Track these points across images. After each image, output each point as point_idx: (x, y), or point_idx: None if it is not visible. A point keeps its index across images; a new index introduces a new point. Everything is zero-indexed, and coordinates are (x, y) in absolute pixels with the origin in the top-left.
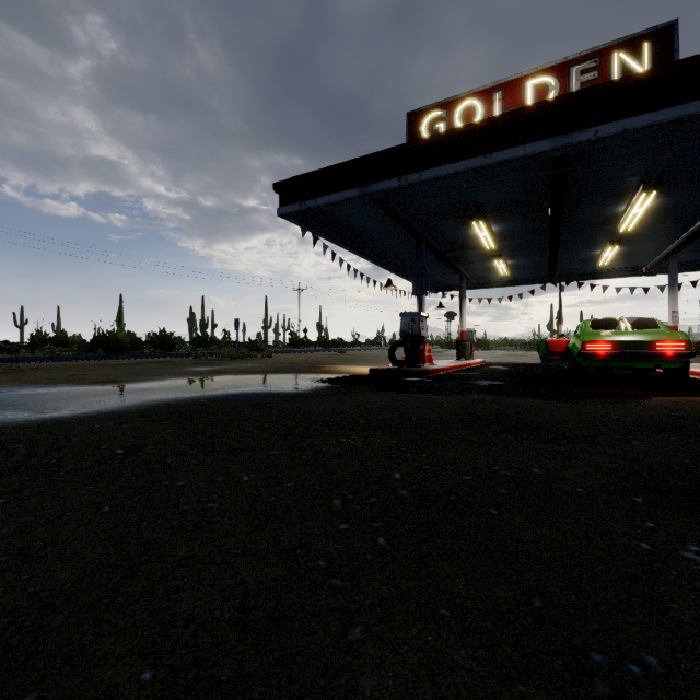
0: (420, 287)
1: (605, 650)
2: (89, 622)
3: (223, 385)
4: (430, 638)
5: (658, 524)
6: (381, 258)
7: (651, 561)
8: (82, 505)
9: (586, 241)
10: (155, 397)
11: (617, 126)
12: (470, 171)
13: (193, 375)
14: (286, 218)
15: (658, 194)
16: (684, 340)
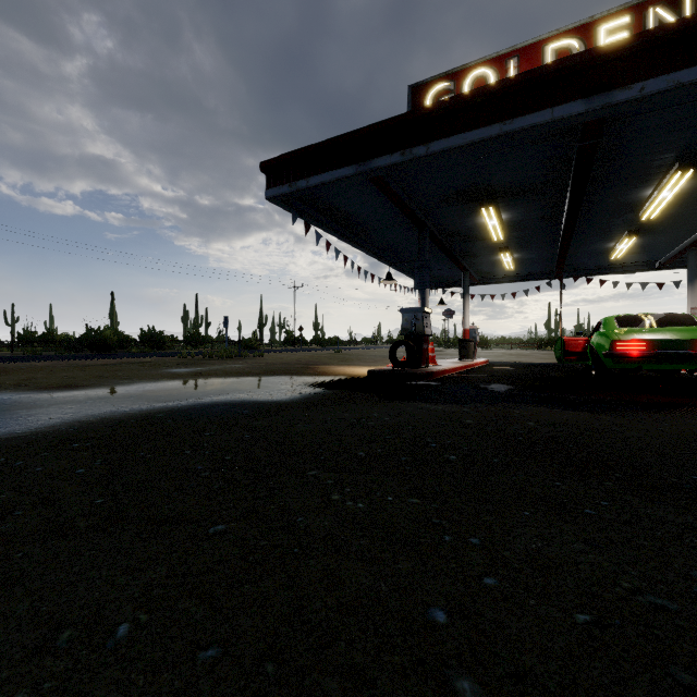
0: (423, 280)
1: None
2: None
3: (197, 391)
4: None
5: None
6: (379, 251)
7: None
8: None
9: (602, 231)
10: (104, 409)
11: (668, 80)
12: (486, 141)
13: (168, 378)
14: (274, 201)
15: (693, 174)
16: None
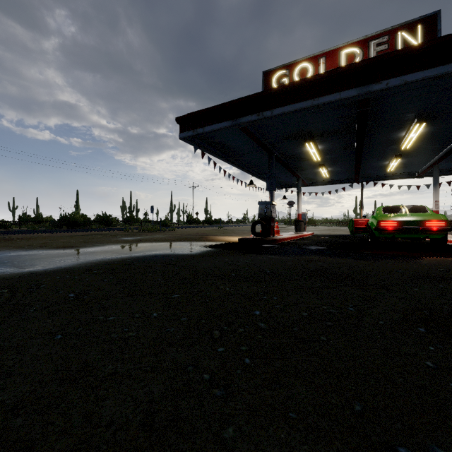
0: (271, 185)
1: (408, 444)
2: (39, 424)
3: (143, 249)
4: (282, 435)
5: (437, 347)
6: (246, 166)
7: (434, 375)
8: (42, 334)
9: (379, 155)
10: (98, 257)
11: (401, 79)
12: (304, 109)
13: (123, 243)
14: (184, 140)
15: (427, 124)
16: (444, 220)
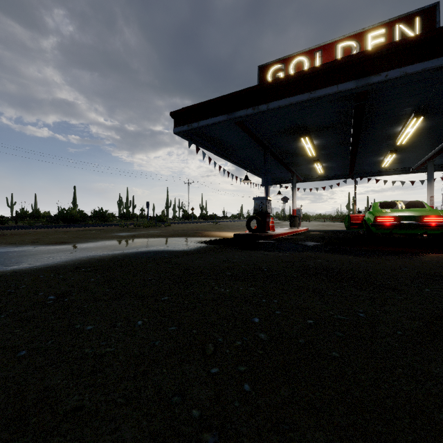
0: (267, 180)
1: None
2: None
3: (136, 245)
4: None
5: None
6: (241, 162)
7: None
8: (4, 349)
9: (374, 150)
10: (89, 254)
11: (400, 71)
12: (301, 102)
13: (117, 238)
14: (178, 135)
15: (424, 119)
16: (442, 215)
